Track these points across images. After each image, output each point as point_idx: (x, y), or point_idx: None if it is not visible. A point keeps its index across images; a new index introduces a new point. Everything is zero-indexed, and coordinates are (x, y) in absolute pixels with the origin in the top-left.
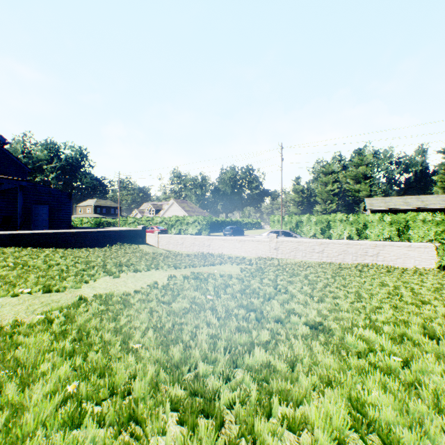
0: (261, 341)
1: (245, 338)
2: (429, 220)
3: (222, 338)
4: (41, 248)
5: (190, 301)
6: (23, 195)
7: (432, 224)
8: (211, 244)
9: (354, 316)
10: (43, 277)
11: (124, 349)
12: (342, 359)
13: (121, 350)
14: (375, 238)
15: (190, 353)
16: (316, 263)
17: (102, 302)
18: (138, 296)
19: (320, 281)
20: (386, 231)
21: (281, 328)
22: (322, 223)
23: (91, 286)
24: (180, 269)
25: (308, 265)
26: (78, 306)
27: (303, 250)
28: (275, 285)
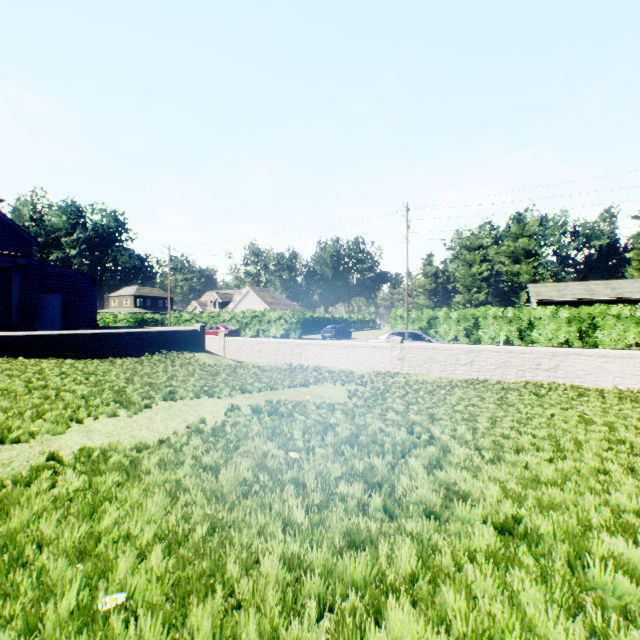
0: (401, 573)
1: (364, 567)
2: (626, 315)
3: (313, 570)
4: (43, 358)
5: (255, 464)
6: (23, 278)
7: (630, 323)
8: (303, 352)
9: (573, 496)
10: (6, 411)
11: (75, 617)
12: (601, 639)
13: (77, 609)
14: (546, 343)
15: (237, 624)
16: (461, 380)
17: (85, 469)
18: (162, 452)
19: (482, 416)
20: (562, 333)
21: (436, 531)
22: (466, 321)
23: (85, 430)
24: (251, 393)
25: (452, 385)
26: (35, 479)
27: (442, 361)
28: (409, 425)
